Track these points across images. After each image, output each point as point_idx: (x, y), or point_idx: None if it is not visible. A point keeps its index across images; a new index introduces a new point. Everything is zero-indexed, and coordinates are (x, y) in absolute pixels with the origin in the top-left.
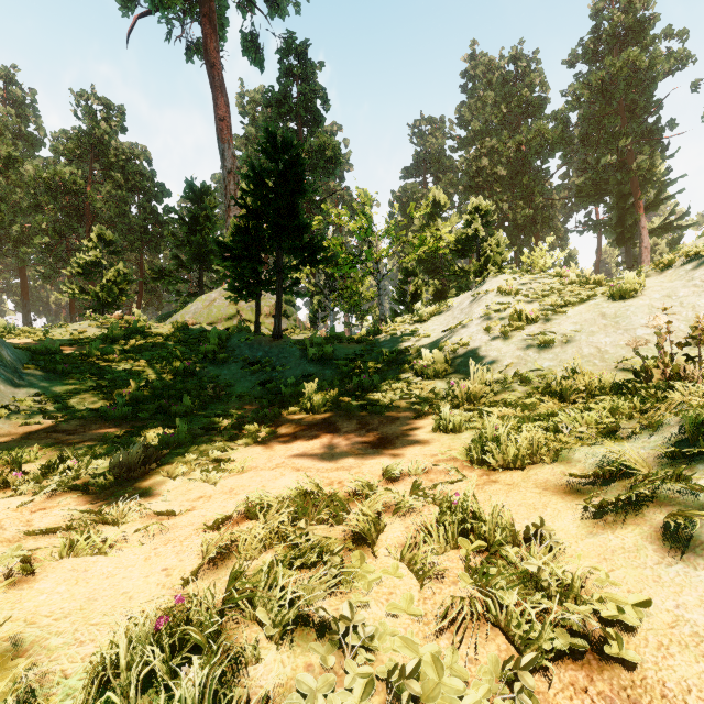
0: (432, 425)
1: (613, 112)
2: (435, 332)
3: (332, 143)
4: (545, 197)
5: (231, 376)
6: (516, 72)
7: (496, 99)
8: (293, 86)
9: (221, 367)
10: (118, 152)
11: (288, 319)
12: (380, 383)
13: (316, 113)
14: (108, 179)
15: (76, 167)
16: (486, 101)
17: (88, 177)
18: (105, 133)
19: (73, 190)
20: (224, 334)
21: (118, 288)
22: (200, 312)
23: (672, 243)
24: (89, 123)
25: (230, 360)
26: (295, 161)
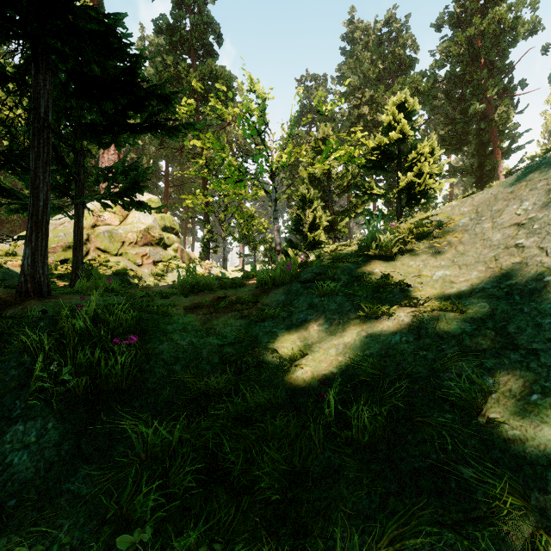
0: None
1: (475, 70)
2: (468, 292)
3: (224, 73)
4: None
5: None
6: (390, 34)
7: (373, 57)
8: (185, 17)
9: None
10: None
11: (166, 249)
12: None
13: (209, 47)
14: None
15: None
16: (363, 61)
17: None
18: None
19: None
20: None
21: None
22: None
23: None
24: None
25: None
26: None
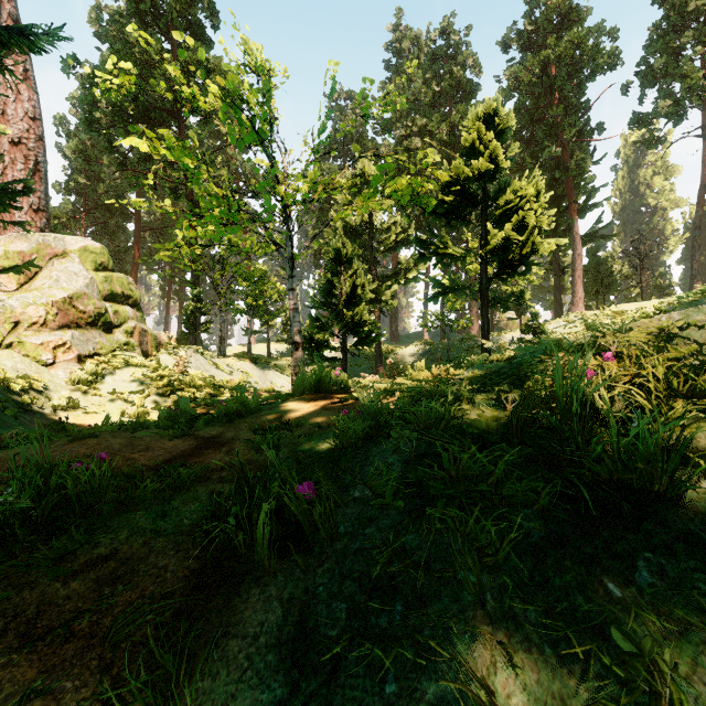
0: None
1: (548, 106)
2: None
3: (221, 66)
4: None
5: None
6: (447, 49)
7: (426, 76)
8: None
9: None
10: None
11: (111, 331)
12: None
13: (198, 29)
14: None
15: None
16: (413, 80)
17: None
18: None
19: None
20: None
21: None
22: None
23: (592, 254)
24: None
25: None
26: None
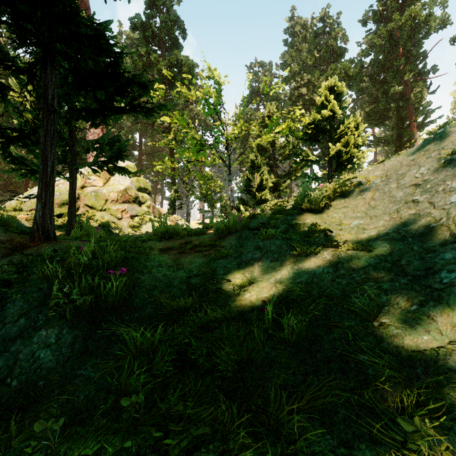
0: None
1: (394, 58)
2: (375, 236)
3: (188, 61)
4: None
5: None
6: (324, 28)
7: (310, 47)
8: (156, 16)
9: None
10: None
11: (141, 205)
12: None
13: (175, 40)
14: None
15: None
16: (302, 51)
17: None
18: None
19: None
20: None
21: None
22: None
23: None
24: None
25: None
26: None
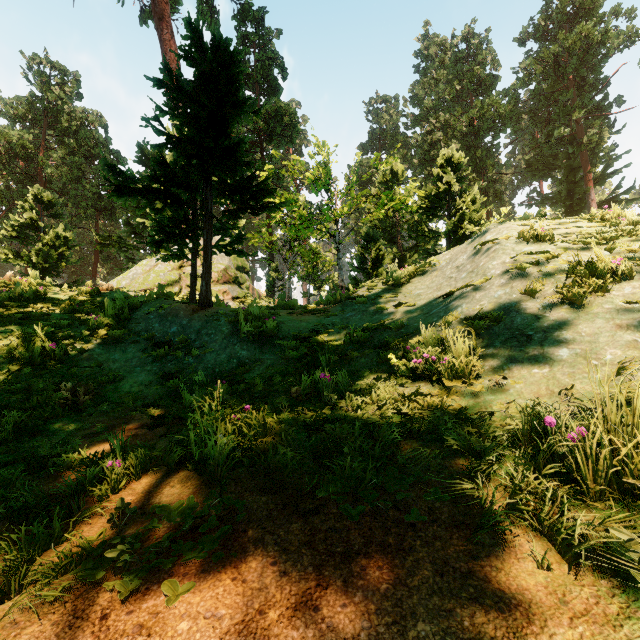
0: (569, 618)
1: (563, 88)
2: (422, 298)
3: (289, 110)
4: (495, 172)
5: (122, 364)
6: (468, 50)
7: (449, 77)
8: (250, 53)
9: (112, 349)
10: (72, 118)
11: (240, 286)
12: (348, 384)
13: (273, 82)
14: (60, 145)
15: (28, 133)
16: (439, 80)
17: (41, 143)
18: (57, 98)
19: (22, 155)
20: (133, 302)
21: (57, 253)
22: (139, 278)
23: None
24: (41, 88)
25: (129, 338)
26: (226, 61)
